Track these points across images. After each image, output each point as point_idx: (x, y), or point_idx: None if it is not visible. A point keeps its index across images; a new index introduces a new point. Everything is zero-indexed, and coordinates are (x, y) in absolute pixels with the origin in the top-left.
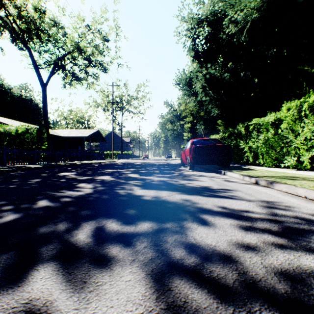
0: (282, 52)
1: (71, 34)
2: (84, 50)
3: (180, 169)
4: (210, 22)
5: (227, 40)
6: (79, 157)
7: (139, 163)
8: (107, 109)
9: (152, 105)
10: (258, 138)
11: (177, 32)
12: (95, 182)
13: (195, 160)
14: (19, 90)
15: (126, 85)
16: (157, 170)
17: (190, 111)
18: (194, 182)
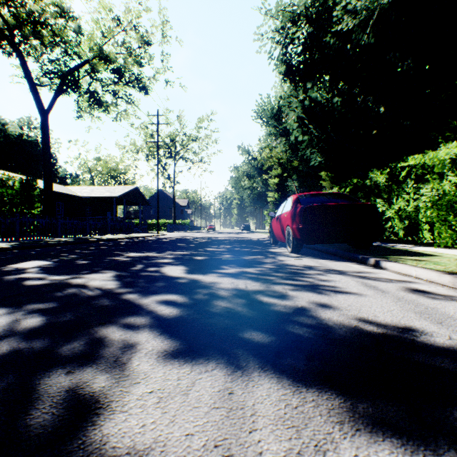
0: (423, 66)
1: (91, 32)
2: (111, 56)
3: (273, 251)
4: (311, 16)
5: (338, 47)
6: (101, 229)
7: (197, 239)
8: (152, 156)
9: (221, 150)
10: (418, 192)
11: (259, 34)
12: (47, 301)
13: (305, 235)
14: (19, 127)
15: (181, 118)
16: (228, 253)
17: (277, 160)
18: (337, 302)
